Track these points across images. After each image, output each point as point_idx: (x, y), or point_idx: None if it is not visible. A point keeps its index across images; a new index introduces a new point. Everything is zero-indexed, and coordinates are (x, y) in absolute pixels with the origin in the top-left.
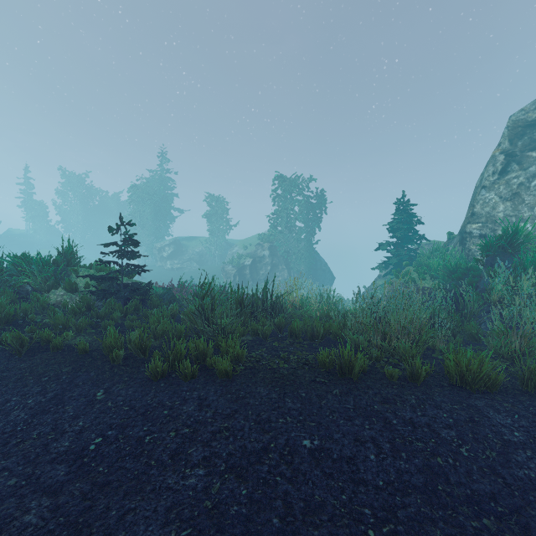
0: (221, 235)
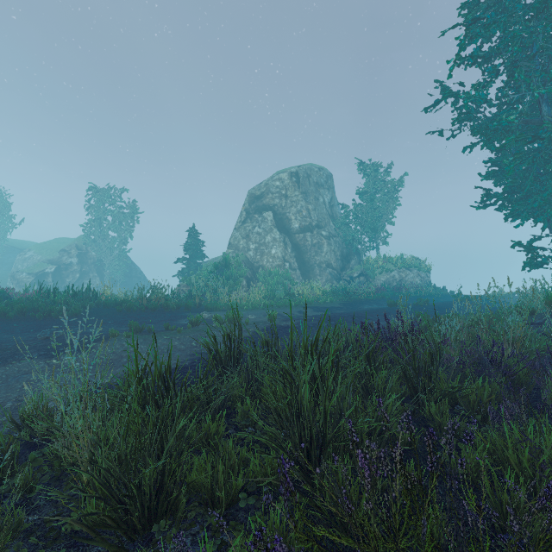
0: (4, 236)
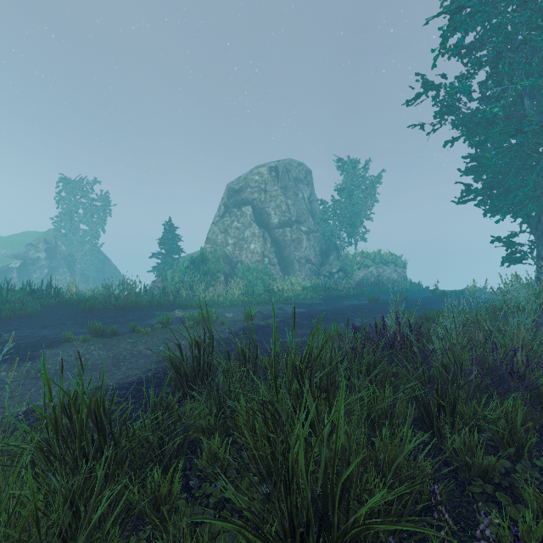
0: None
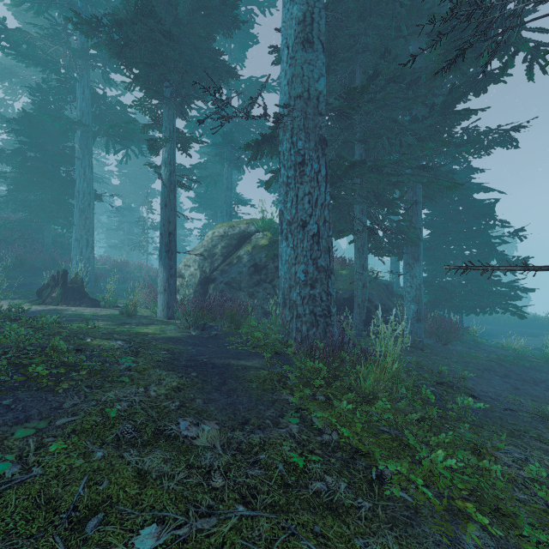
0: None
